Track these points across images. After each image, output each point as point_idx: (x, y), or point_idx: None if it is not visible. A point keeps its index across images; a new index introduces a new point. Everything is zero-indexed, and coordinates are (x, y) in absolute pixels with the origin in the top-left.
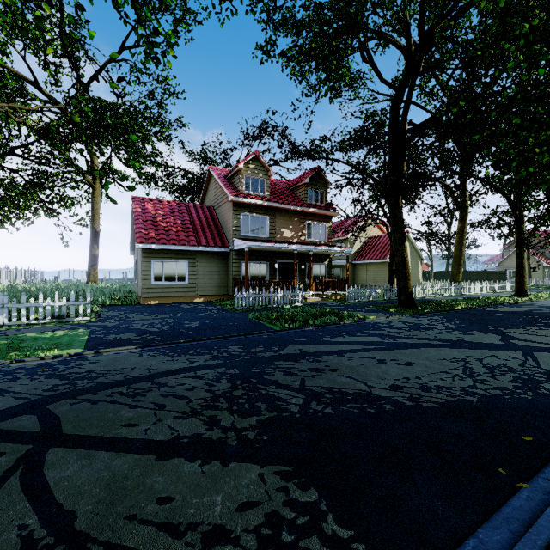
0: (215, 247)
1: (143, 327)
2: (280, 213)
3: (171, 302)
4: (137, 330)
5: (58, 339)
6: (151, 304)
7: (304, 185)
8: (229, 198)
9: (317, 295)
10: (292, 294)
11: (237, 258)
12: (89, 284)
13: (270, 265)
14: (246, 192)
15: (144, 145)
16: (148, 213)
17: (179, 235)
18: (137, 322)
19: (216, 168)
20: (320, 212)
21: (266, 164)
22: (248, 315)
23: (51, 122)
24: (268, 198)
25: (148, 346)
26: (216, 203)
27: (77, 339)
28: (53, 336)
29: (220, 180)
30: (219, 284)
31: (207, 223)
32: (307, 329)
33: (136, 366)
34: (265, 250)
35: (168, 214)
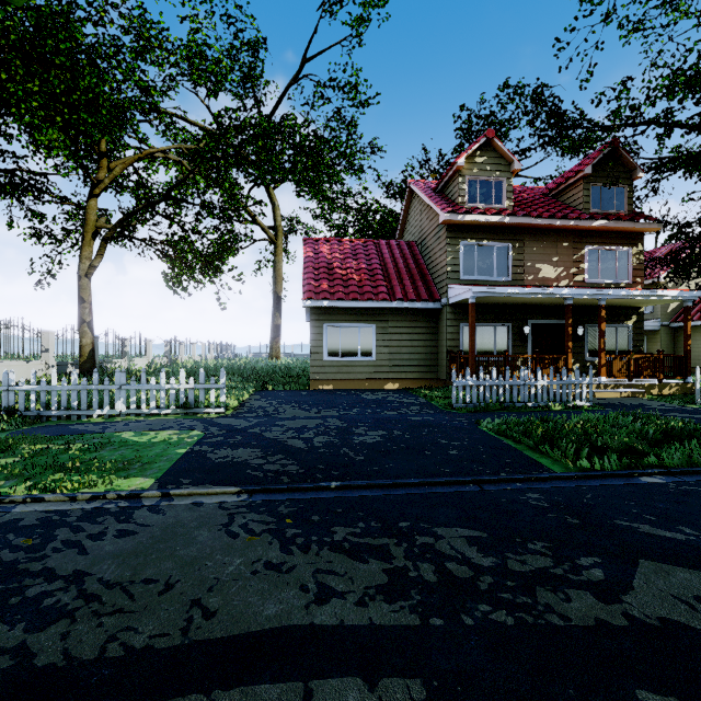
0: (417, 302)
1: (284, 436)
2: (533, 236)
3: (351, 388)
4: (269, 441)
5: (148, 448)
6: (322, 390)
7: (582, 179)
8: (441, 217)
9: (616, 385)
10: (567, 382)
11: (454, 317)
12: (269, 359)
13: (513, 330)
14: (469, 205)
15: (331, 184)
16: (321, 258)
17: (362, 285)
18: (282, 423)
19: (419, 182)
20: (619, 226)
21: (507, 151)
22: (479, 424)
23: (199, 142)
24: (510, 211)
25: (262, 490)
26: (419, 235)
27: (171, 451)
28: (148, 441)
29: (426, 195)
30: (424, 360)
31: (406, 265)
32: (648, 481)
33: (181, 577)
34: (504, 302)
35: (348, 257)
